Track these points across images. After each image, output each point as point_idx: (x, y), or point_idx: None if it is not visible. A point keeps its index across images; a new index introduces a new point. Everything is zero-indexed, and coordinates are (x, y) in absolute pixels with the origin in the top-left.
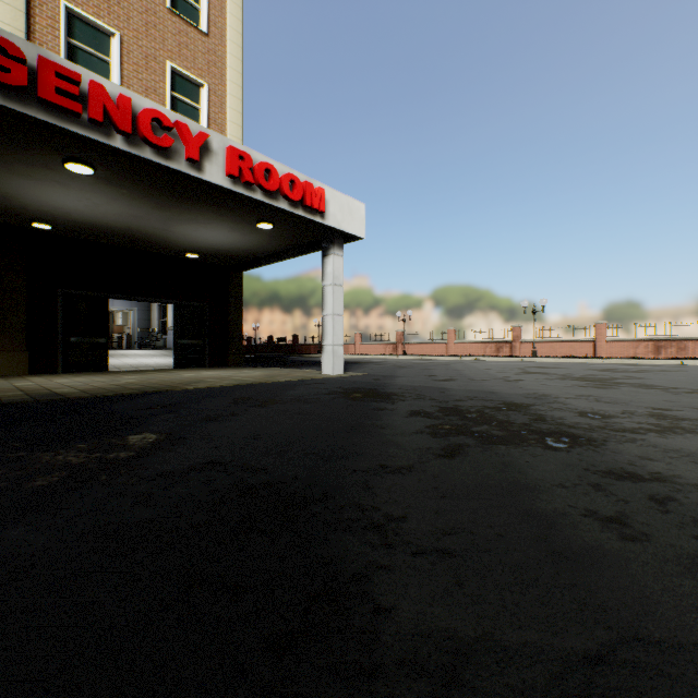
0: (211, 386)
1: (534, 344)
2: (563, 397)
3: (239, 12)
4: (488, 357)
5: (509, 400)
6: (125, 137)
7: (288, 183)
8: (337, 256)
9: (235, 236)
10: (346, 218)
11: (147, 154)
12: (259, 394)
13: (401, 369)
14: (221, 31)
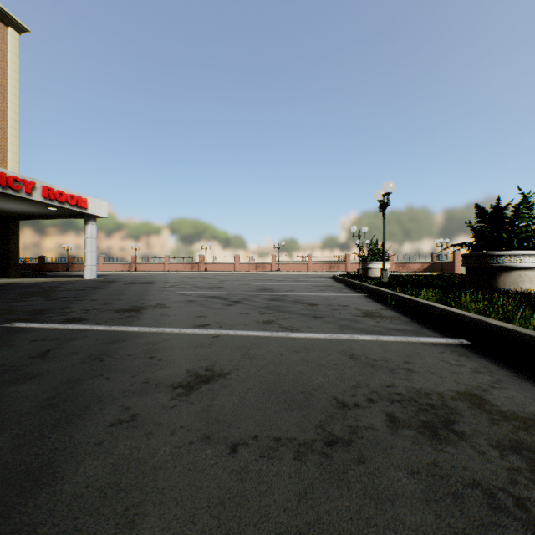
0: (36, 282)
1: (210, 264)
2: (171, 280)
3: (17, 59)
4: (184, 271)
5: (154, 281)
6: (2, 187)
7: (70, 198)
8: (93, 225)
9: (28, 208)
10: (98, 209)
11: (10, 192)
12: (65, 283)
13: (128, 277)
14: (4, 70)
